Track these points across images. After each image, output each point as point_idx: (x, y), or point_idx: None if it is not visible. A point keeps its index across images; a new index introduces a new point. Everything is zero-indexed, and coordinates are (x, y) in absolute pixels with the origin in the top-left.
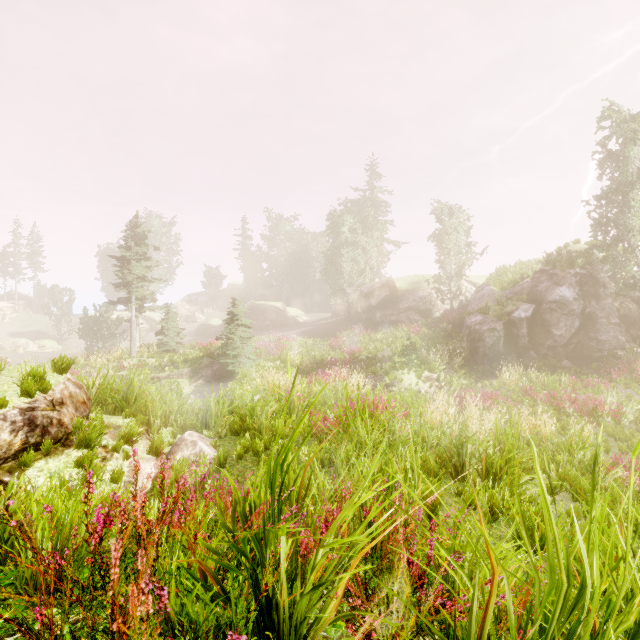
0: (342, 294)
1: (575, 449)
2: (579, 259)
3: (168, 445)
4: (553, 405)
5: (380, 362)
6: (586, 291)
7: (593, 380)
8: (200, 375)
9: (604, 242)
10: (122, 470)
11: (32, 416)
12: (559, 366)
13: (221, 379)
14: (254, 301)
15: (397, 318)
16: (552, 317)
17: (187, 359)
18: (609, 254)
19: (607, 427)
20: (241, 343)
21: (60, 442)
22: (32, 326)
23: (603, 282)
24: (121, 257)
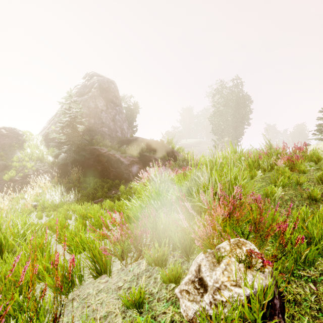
0: None
1: None
2: None
3: None
4: None
5: None
6: None
7: None
8: None
9: None
10: None
11: None
12: None
13: None
14: None
15: None
16: None
17: None
18: None
19: None
20: None
21: None
22: None
23: None
24: None
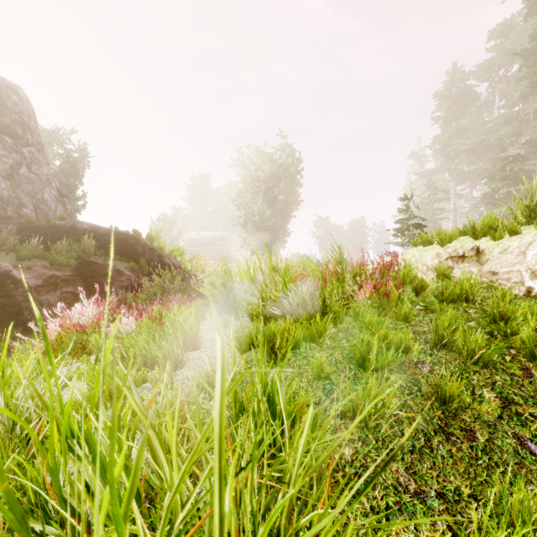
0: None
1: None
2: None
3: None
4: None
5: None
6: None
7: None
8: None
9: None
10: None
11: None
12: None
13: None
14: None
15: None
16: None
17: None
18: None
19: None
20: None
21: None
22: None
23: None
24: None
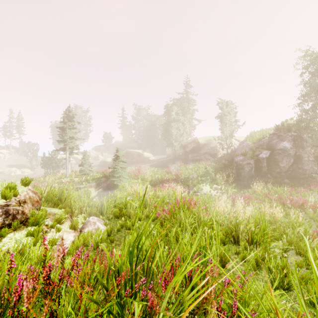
0: (172, 146)
1: (295, 226)
2: (293, 127)
3: (81, 223)
4: (280, 202)
5: (191, 180)
6: (297, 144)
7: (301, 189)
8: (100, 186)
9: (306, 119)
10: (55, 238)
11: (7, 209)
12: (283, 182)
13: (111, 188)
14: (128, 149)
15: (199, 158)
16: (279, 157)
17: (94, 178)
18: (309, 125)
19: (309, 214)
20: (121, 170)
21: (22, 223)
22: (18, 162)
23: (305, 139)
24: (61, 127)
